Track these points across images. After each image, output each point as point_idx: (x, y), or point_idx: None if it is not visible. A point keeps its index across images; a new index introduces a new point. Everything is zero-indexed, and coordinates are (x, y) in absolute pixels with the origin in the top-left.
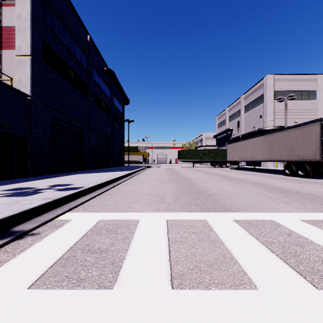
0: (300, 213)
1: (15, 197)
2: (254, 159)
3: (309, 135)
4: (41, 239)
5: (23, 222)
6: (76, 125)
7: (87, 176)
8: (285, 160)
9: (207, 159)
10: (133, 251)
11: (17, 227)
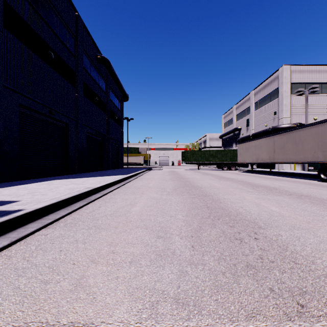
0: None
1: None
2: (274, 160)
3: None
4: None
5: None
6: (59, 119)
7: (62, 183)
8: (321, 161)
9: (214, 160)
10: None
11: None
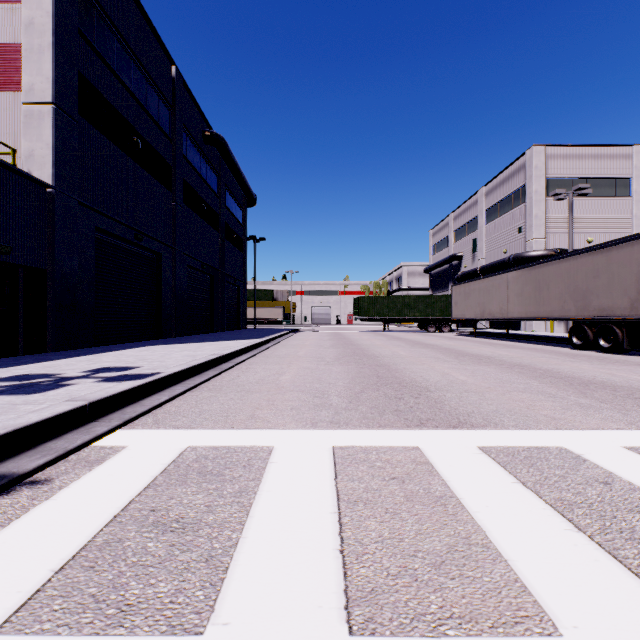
0: (619, 431)
1: (9, 395)
2: (508, 315)
3: (622, 266)
4: (50, 496)
5: (17, 454)
6: (148, 246)
7: (168, 350)
8: (572, 317)
9: (411, 315)
10: (258, 526)
11: (1, 465)
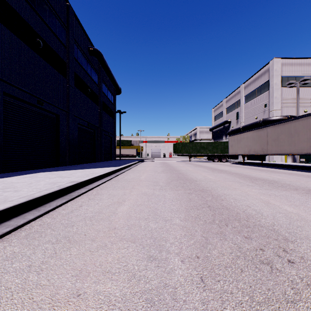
0: None
1: None
2: (267, 152)
3: None
4: None
5: None
6: (48, 109)
7: (46, 176)
8: None
9: (205, 152)
10: None
11: None
